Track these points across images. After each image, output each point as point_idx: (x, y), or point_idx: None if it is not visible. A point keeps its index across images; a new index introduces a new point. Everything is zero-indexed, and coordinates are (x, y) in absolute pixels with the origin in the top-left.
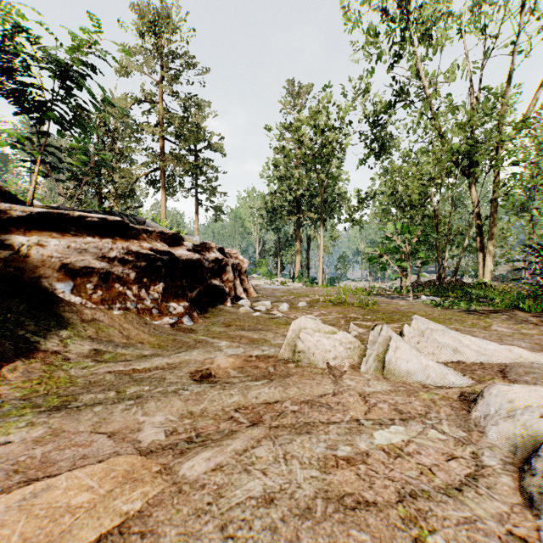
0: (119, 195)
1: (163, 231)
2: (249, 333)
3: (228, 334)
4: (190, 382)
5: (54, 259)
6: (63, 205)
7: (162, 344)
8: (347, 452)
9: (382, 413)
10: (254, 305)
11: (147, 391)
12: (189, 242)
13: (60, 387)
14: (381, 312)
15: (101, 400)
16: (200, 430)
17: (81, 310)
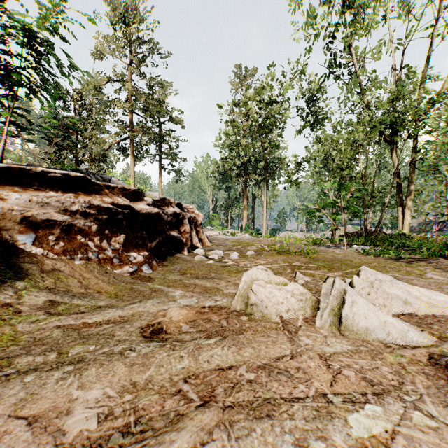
0: (92, 159)
1: (124, 187)
2: (202, 281)
3: (183, 283)
4: (139, 339)
5: (16, 212)
6: (33, 163)
7: (119, 293)
8: None
9: (350, 384)
10: (208, 254)
11: (91, 352)
12: (150, 197)
13: (0, 346)
14: (321, 260)
15: (38, 364)
16: (141, 412)
17: (42, 261)
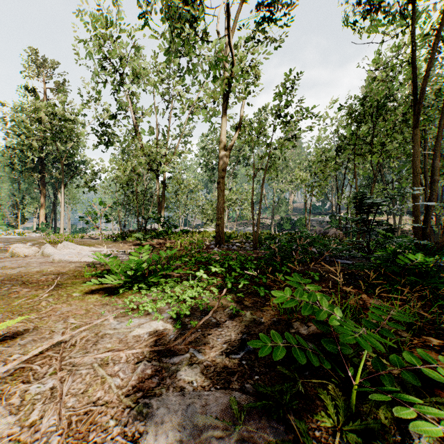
0: None
1: None
2: None
3: None
4: None
5: None
6: None
7: None
8: (20, 262)
9: (34, 259)
10: None
11: None
12: None
13: None
14: None
15: None
16: None
17: None
